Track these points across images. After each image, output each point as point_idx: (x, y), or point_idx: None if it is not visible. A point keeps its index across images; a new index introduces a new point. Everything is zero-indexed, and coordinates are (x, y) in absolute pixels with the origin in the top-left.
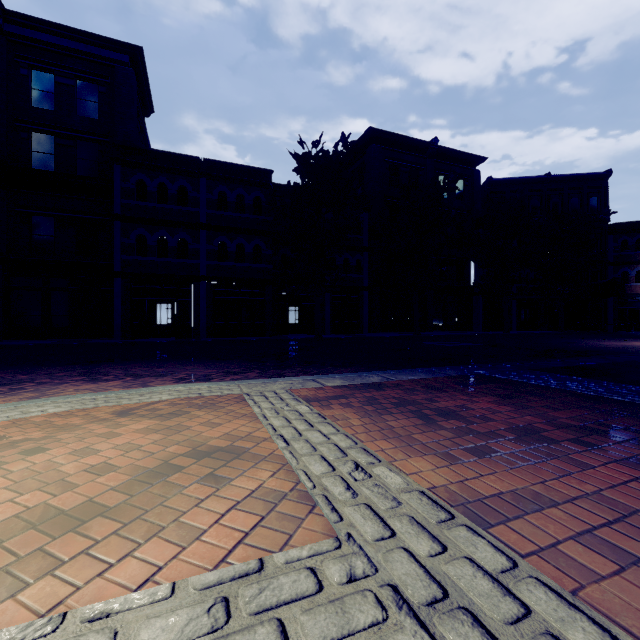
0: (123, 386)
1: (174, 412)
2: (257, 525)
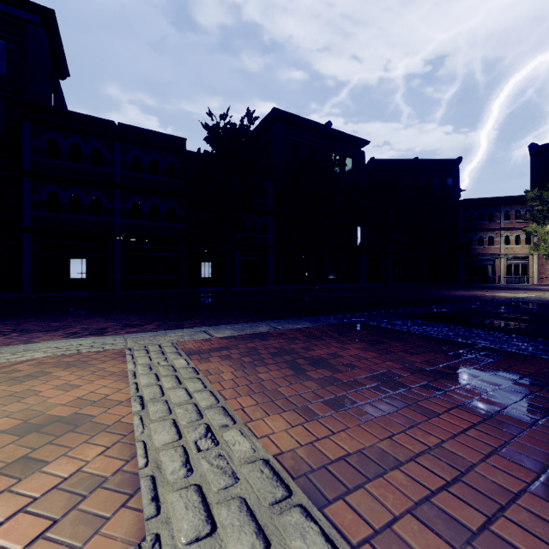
0: (2, 343)
1: (35, 373)
2: (46, 533)
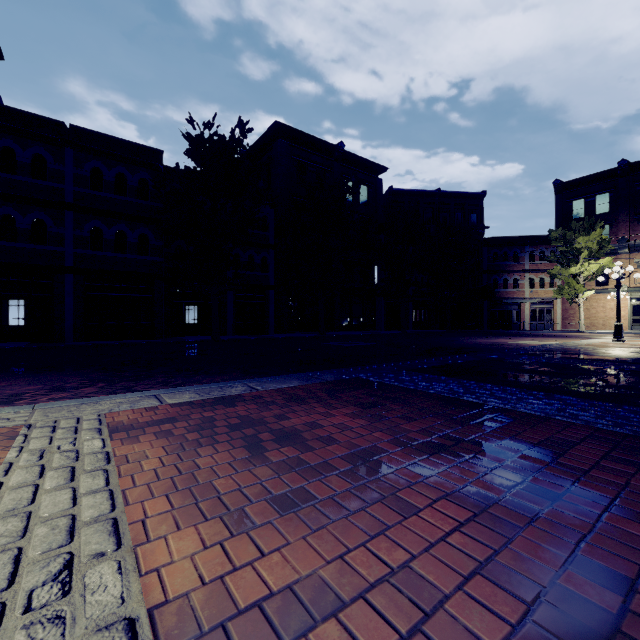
0: None
1: None
2: None
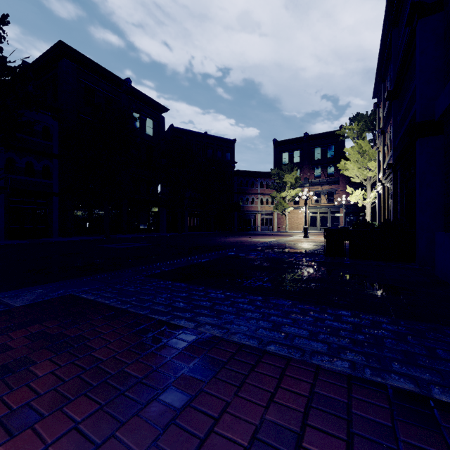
0: None
1: None
2: None
